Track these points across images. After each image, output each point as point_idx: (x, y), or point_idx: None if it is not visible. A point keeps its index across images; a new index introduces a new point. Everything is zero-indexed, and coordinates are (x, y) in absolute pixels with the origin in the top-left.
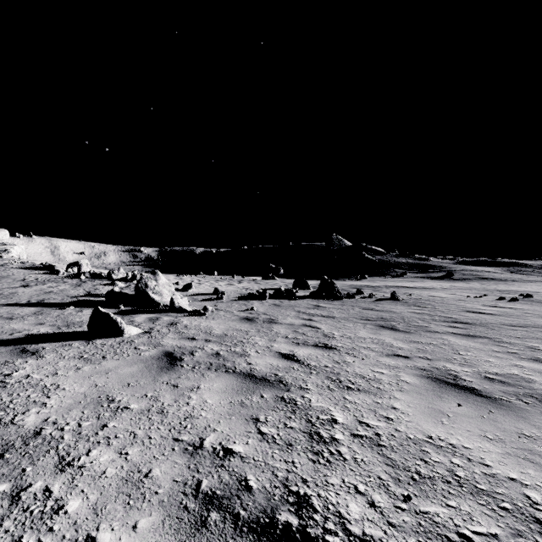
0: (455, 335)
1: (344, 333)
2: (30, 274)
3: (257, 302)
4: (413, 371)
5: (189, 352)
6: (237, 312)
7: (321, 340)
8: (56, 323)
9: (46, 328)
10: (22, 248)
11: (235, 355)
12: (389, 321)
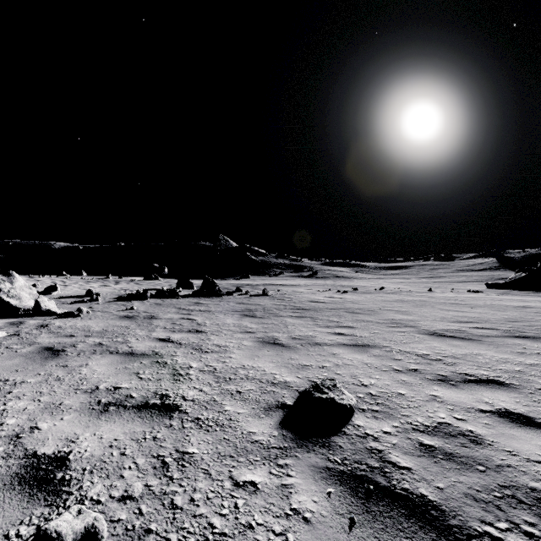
0: (292, 317)
1: (214, 321)
2: None
3: (138, 302)
4: (253, 339)
5: (70, 345)
6: (116, 312)
7: (194, 328)
8: None
9: None
10: None
11: (118, 343)
12: (253, 311)
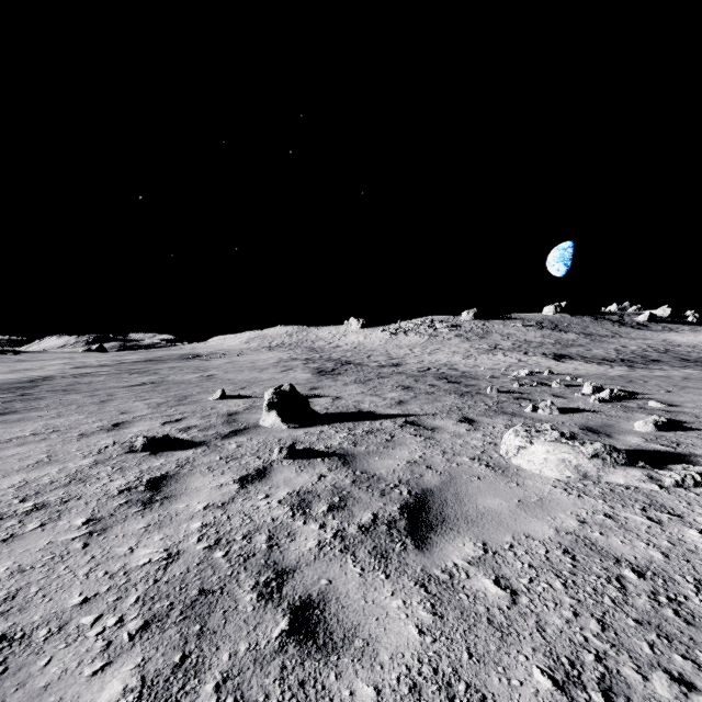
0: None
1: None
2: None
3: None
4: None
5: None
6: None
7: None
8: None
9: None
10: None
11: None
12: None
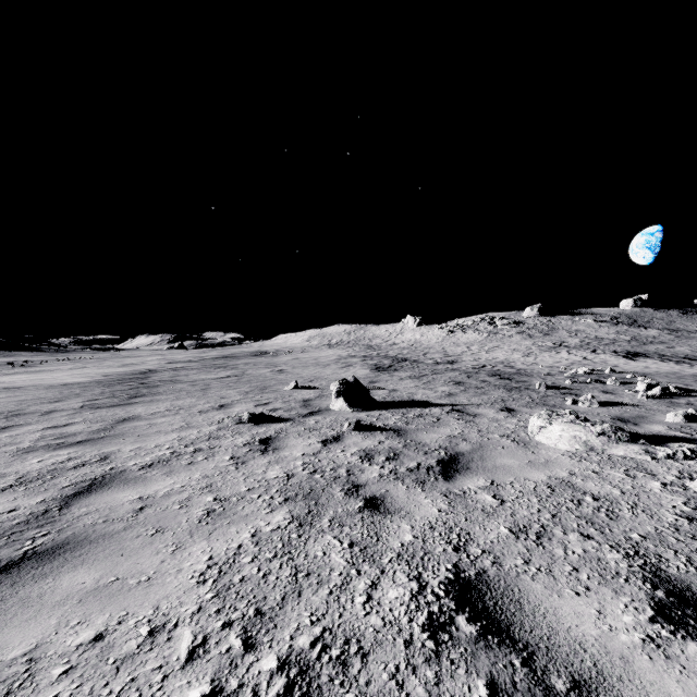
0: None
1: None
2: None
3: None
4: (35, 453)
5: None
6: None
7: None
8: None
9: None
10: None
11: None
12: None
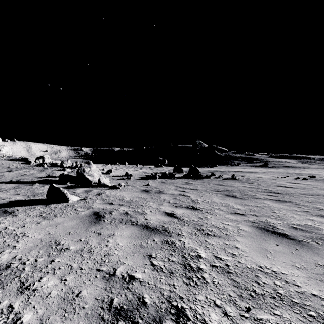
0: (271, 201)
1: (204, 199)
2: (12, 164)
3: (151, 181)
4: (247, 223)
5: (109, 212)
6: (139, 187)
7: (190, 204)
8: (27, 194)
9: (20, 197)
10: (9, 148)
11: (137, 213)
12: (231, 192)
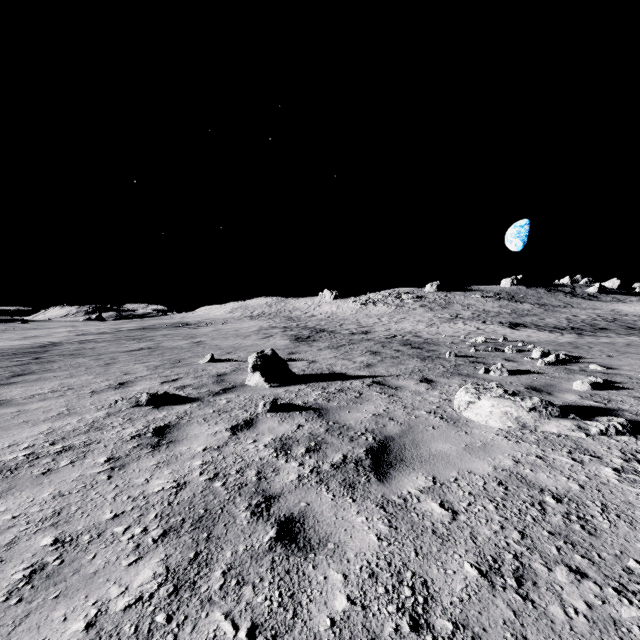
0: None
1: None
2: None
3: None
4: None
5: None
6: None
7: None
8: None
9: None
10: None
11: None
12: None
